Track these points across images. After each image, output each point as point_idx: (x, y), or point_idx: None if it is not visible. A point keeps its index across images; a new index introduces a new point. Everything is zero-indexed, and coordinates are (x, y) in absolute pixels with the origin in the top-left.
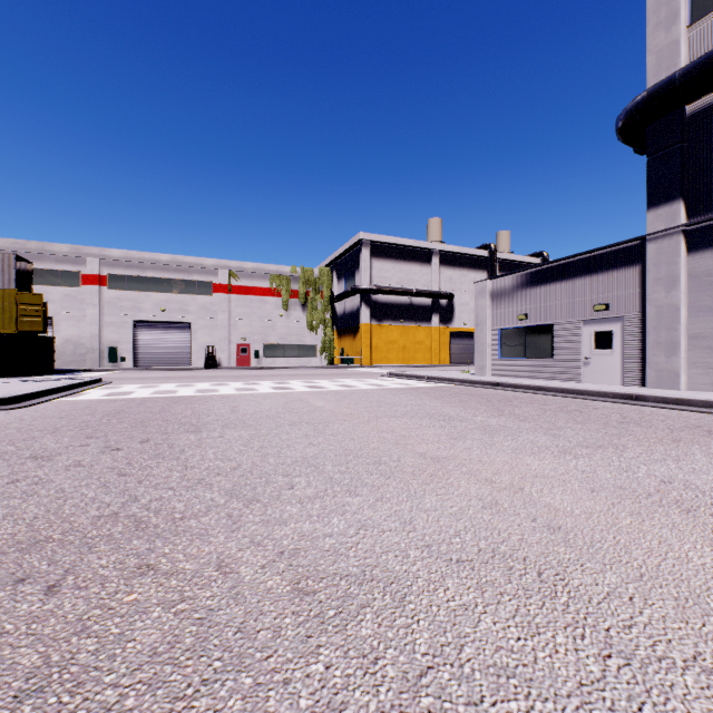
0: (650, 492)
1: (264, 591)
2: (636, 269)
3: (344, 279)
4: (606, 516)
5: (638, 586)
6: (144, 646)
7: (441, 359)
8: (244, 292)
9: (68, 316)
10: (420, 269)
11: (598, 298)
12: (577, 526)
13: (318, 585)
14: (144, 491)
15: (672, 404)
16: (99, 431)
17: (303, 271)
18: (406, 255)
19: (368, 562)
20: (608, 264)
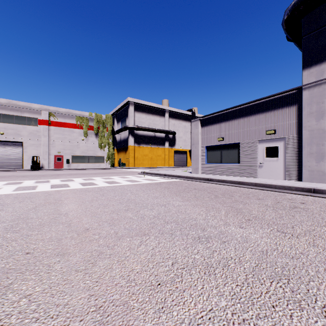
0: None
1: None
2: (294, 107)
3: (120, 122)
4: None
5: None
6: None
7: (170, 164)
8: (59, 125)
9: None
10: (159, 118)
11: (269, 126)
12: None
13: None
14: None
15: None
16: None
17: (96, 115)
18: (152, 111)
19: None
20: (275, 105)
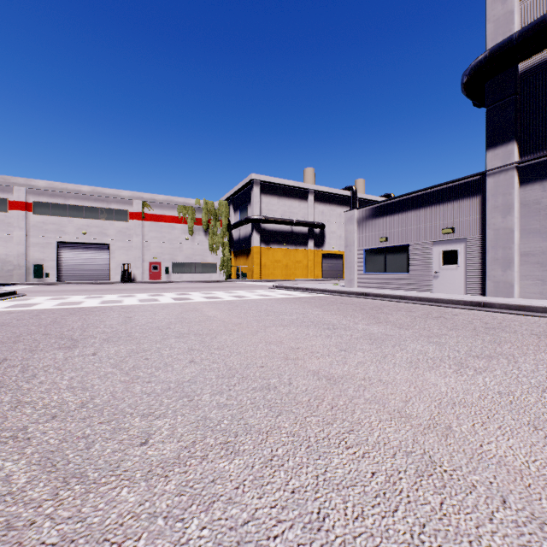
0: None
1: None
2: (477, 199)
3: (239, 211)
4: None
5: None
6: None
7: (315, 275)
8: (156, 219)
9: None
10: (299, 204)
11: (446, 223)
12: None
13: None
14: None
15: (515, 310)
16: None
17: (205, 203)
18: (288, 193)
19: None
20: (454, 195)
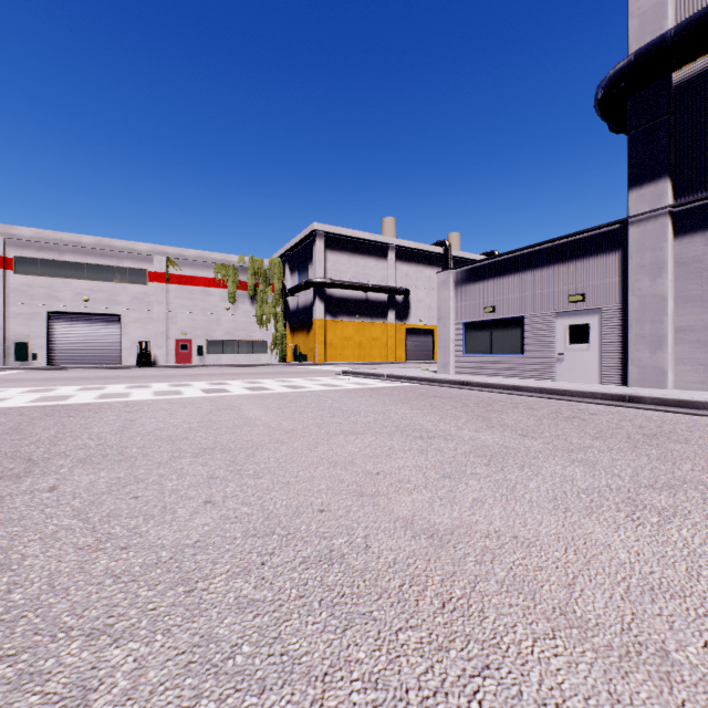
0: None
1: None
2: (616, 255)
3: (298, 272)
4: None
5: None
6: None
7: (397, 356)
8: (185, 282)
9: None
10: (376, 263)
11: (573, 287)
12: None
13: None
14: None
15: (674, 407)
16: None
17: (252, 261)
18: (361, 249)
19: None
20: (585, 251)
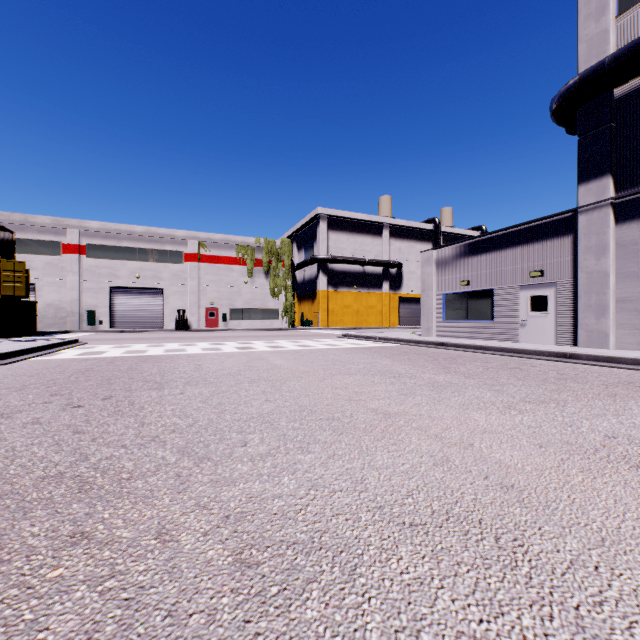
0: (596, 448)
1: (203, 563)
2: (569, 238)
3: (304, 249)
4: (557, 473)
5: (602, 553)
6: (56, 637)
7: (391, 322)
8: (212, 261)
9: (50, 283)
10: (372, 240)
11: (534, 265)
12: (530, 484)
13: (262, 555)
14: (95, 450)
15: (603, 362)
16: (65, 389)
17: (266, 242)
18: (359, 228)
19: (317, 526)
20: (543, 234)
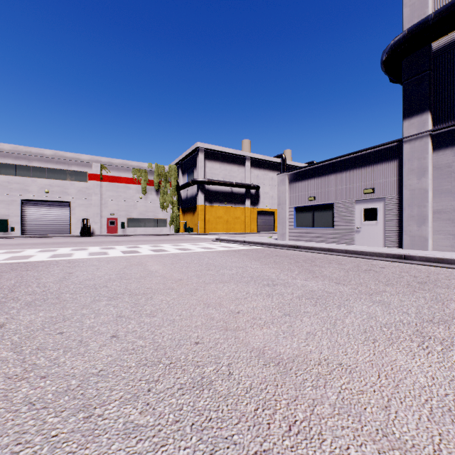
0: None
1: None
2: (395, 163)
3: (187, 174)
4: None
5: None
6: None
7: (251, 229)
8: (112, 180)
9: None
10: (238, 169)
11: (367, 184)
12: None
13: None
14: None
15: (434, 263)
16: None
17: (157, 167)
18: (228, 159)
19: None
20: (374, 160)
